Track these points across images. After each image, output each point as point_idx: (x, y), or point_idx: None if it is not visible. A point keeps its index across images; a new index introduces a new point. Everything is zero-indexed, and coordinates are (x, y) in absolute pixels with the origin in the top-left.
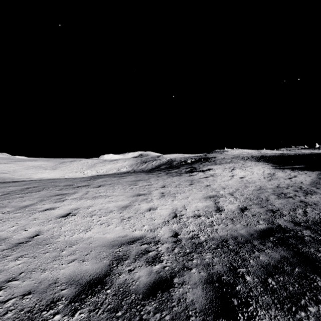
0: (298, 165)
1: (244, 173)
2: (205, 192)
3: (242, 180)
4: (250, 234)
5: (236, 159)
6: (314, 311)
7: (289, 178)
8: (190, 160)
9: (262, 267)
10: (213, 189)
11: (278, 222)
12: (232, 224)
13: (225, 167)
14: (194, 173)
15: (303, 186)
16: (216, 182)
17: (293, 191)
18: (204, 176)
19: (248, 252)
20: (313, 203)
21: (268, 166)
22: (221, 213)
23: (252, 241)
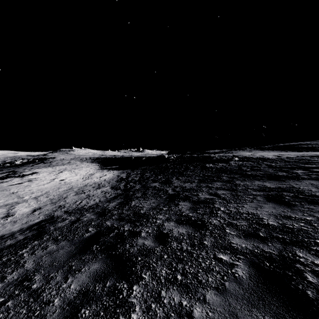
0: (116, 165)
1: (68, 175)
2: (4, 200)
3: (60, 182)
4: (20, 229)
5: (75, 160)
6: (5, 259)
7: (100, 177)
8: (20, 161)
9: (0, 249)
10: (18, 196)
11: (54, 214)
12: (12, 225)
13: (55, 170)
14: (6, 180)
15: (102, 183)
16: (29, 188)
17: (91, 188)
18: (18, 182)
19: (1, 243)
20: (92, 195)
21: (96, 167)
22: (8, 219)
23: (16, 233)
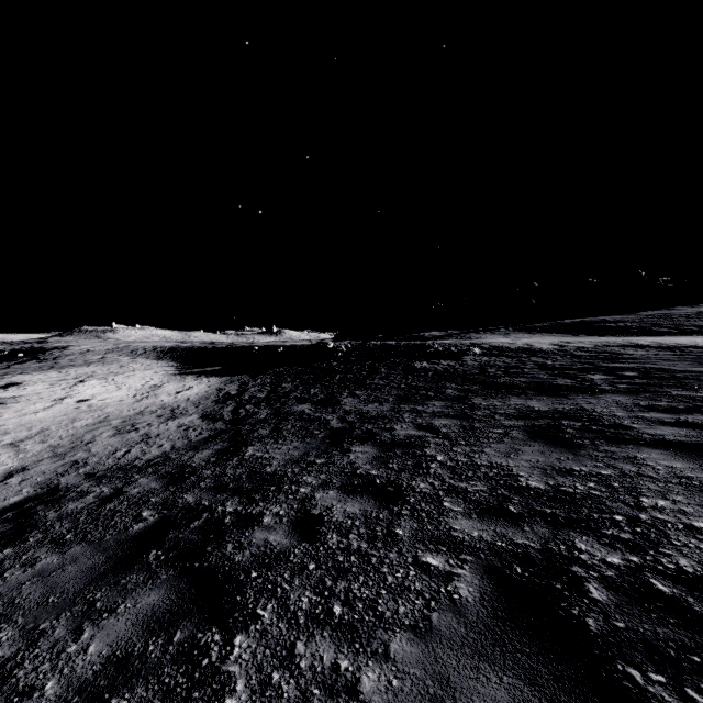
0: (215, 366)
1: (100, 390)
2: None
3: (78, 406)
4: None
5: (118, 353)
6: None
7: (178, 392)
8: None
9: None
10: None
11: (60, 482)
12: None
13: (65, 377)
14: None
15: (182, 406)
16: None
17: (155, 418)
18: None
19: None
20: (156, 435)
21: (168, 370)
22: None
23: None
